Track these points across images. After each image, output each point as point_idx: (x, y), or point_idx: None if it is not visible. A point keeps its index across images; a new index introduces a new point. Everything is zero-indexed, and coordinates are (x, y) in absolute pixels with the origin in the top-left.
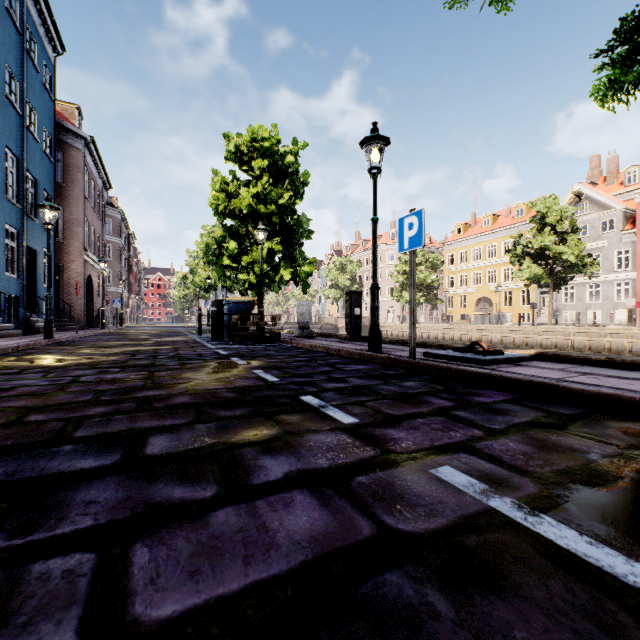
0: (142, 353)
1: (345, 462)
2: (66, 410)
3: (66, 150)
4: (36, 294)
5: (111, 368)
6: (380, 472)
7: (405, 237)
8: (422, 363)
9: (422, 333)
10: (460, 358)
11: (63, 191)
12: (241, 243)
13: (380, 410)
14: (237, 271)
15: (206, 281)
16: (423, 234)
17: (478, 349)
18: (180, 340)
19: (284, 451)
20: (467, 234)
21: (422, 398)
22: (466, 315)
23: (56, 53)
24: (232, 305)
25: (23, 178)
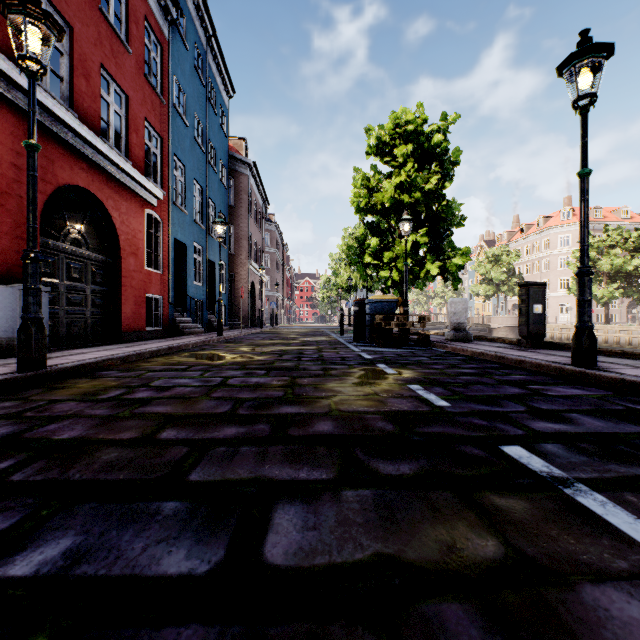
0: (288, 353)
1: None
2: (198, 426)
3: (236, 177)
4: (215, 299)
5: (258, 370)
6: None
7: None
8: None
9: (618, 337)
10: None
11: (234, 212)
12: (382, 239)
13: None
14: (379, 268)
15: (347, 282)
16: None
17: None
18: (323, 340)
19: None
20: None
21: None
22: None
23: (229, 97)
24: (374, 304)
25: (206, 204)
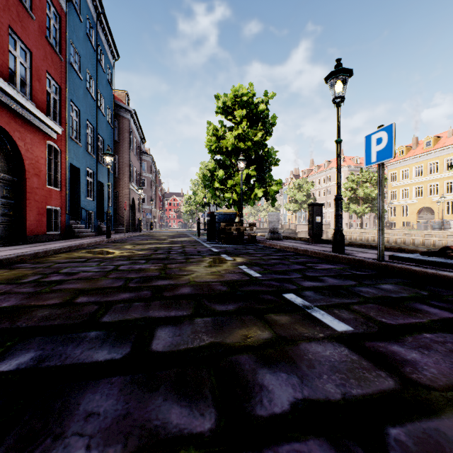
0: (161, 249)
1: (361, 394)
2: (103, 294)
3: (120, 120)
4: (103, 210)
5: (140, 260)
6: (419, 423)
7: (372, 151)
8: (392, 266)
9: (367, 237)
10: (433, 262)
11: (118, 146)
12: (227, 171)
13: (370, 317)
14: (224, 191)
15: (203, 200)
16: (393, 146)
17: (451, 254)
18: (186, 240)
19: (282, 364)
20: (409, 155)
21: (411, 305)
22: (408, 222)
23: (114, 60)
24: (221, 215)
25: (96, 139)
